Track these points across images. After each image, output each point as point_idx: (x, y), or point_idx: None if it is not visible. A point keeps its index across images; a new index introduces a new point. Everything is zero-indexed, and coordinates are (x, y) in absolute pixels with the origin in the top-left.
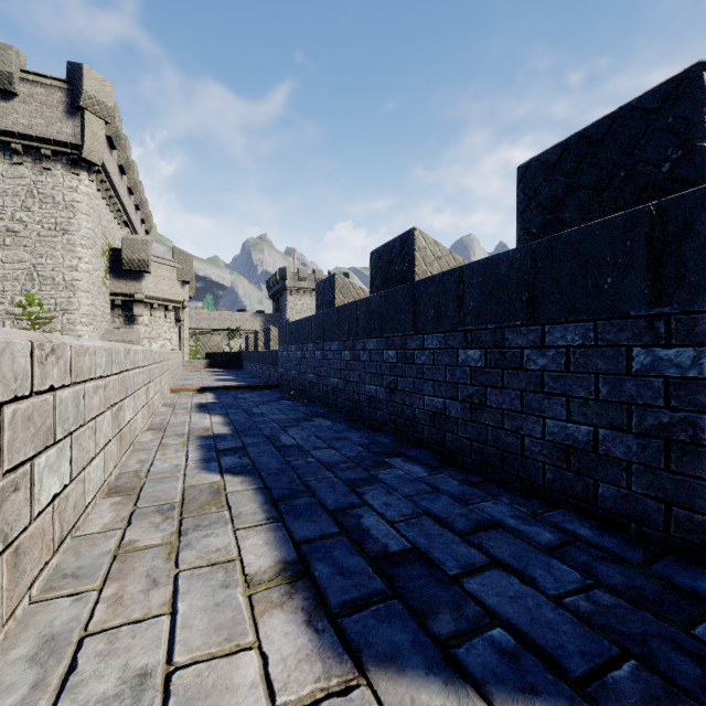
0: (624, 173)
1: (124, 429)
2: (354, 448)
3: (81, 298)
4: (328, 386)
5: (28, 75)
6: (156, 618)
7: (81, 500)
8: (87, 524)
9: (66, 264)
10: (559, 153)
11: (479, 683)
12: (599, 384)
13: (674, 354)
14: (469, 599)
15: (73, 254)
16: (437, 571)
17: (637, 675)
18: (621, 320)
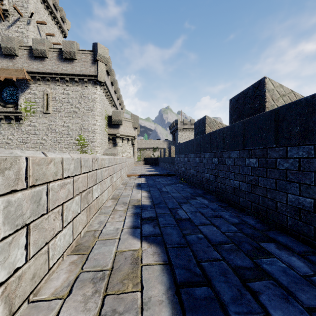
0: None
1: (92, 203)
2: (229, 226)
3: (97, 136)
4: (203, 178)
5: (80, 51)
6: None
7: (42, 267)
8: (48, 282)
9: (92, 123)
10: None
11: None
12: None
13: None
14: None
15: (94, 119)
16: None
17: None
18: None
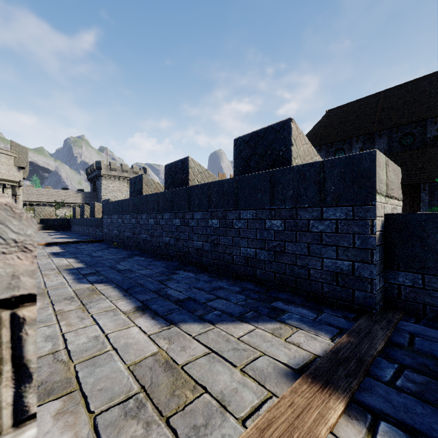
0: (269, 152)
1: None
2: (159, 268)
3: None
4: (140, 239)
5: None
6: (90, 326)
7: None
8: None
9: None
10: (249, 138)
11: (209, 322)
12: (257, 233)
13: (276, 222)
14: (208, 307)
15: None
16: (198, 303)
17: (253, 315)
18: (263, 210)
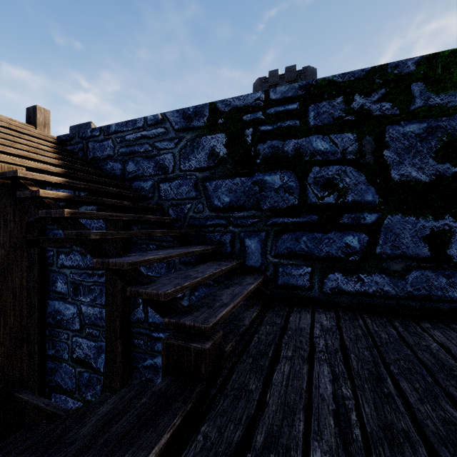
0: None
1: None
2: None
3: None
4: None
5: None
6: None
7: None
8: None
9: None
10: (76, 127)
11: None
12: None
13: None
14: None
15: None
16: None
17: None
18: None
